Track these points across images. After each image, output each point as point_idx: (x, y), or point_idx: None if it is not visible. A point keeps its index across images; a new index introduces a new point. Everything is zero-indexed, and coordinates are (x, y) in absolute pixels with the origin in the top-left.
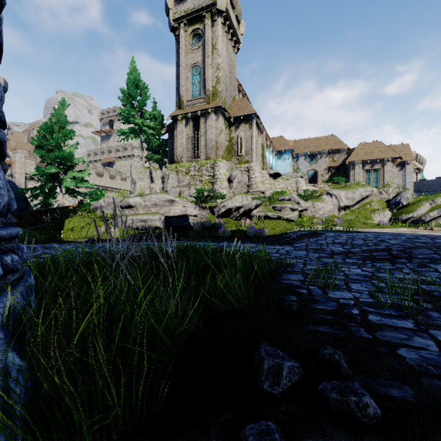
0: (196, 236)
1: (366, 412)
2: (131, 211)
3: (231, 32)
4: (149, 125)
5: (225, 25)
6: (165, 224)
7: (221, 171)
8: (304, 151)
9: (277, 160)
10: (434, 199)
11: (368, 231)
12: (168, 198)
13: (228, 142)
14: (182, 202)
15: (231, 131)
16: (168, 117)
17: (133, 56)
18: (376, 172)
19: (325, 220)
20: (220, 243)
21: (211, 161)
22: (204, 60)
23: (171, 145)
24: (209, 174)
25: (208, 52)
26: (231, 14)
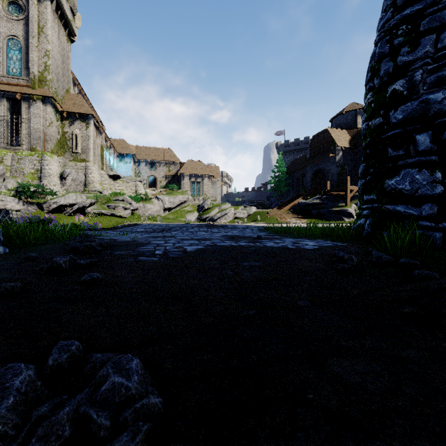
0: None
1: (95, 241)
2: None
3: (65, 22)
4: None
5: (57, 11)
6: None
7: (51, 166)
8: (146, 158)
9: (119, 162)
10: (220, 206)
11: None
12: None
13: (60, 135)
14: None
15: (65, 125)
16: None
17: None
18: (199, 184)
19: (151, 218)
20: None
21: (37, 153)
22: (27, 37)
23: None
24: (35, 167)
25: (33, 32)
26: (64, 3)
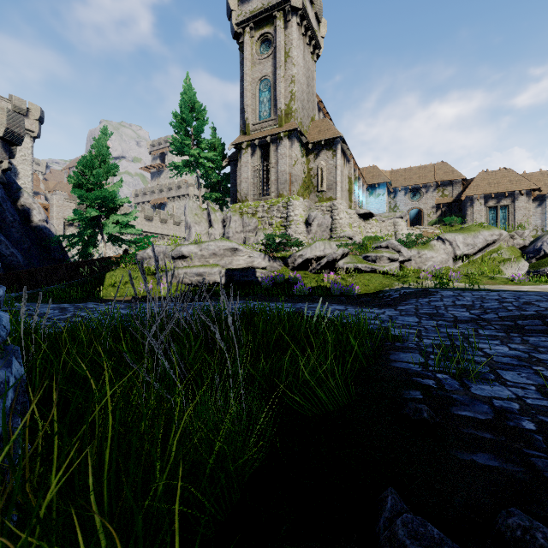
0: (265, 294)
1: None
2: (185, 263)
3: (310, 35)
4: (207, 156)
5: (302, 25)
6: (226, 279)
7: (296, 212)
8: (405, 184)
9: (368, 196)
10: None
11: (499, 288)
12: (230, 246)
13: (305, 174)
14: (247, 251)
15: (310, 160)
16: (230, 145)
17: (187, 72)
18: (504, 210)
19: (436, 274)
20: (297, 304)
21: (283, 199)
22: (275, 72)
23: (234, 181)
24: (282, 216)
25: (280, 62)
26: (309, 11)
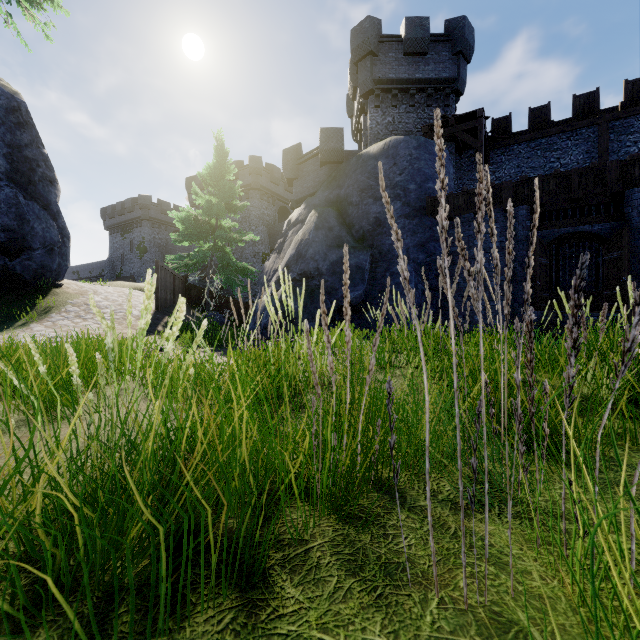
0: None
1: None
2: None
3: None
4: None
5: None
6: None
7: None
8: None
9: None
10: None
11: None
12: None
13: None
14: None
15: None
16: None
17: None
18: None
19: None
20: None
21: None
22: None
23: None
24: None
25: None
26: None
